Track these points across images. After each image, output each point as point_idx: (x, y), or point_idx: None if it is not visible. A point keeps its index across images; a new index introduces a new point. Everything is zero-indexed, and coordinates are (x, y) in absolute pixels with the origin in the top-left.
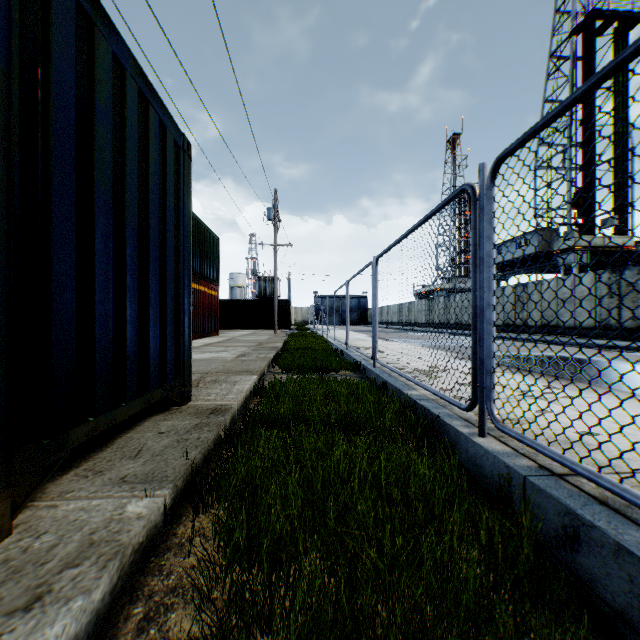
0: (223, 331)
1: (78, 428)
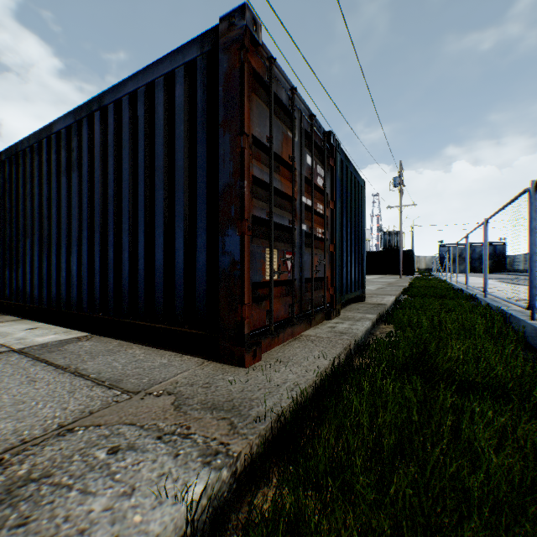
0: None
1: (345, 295)
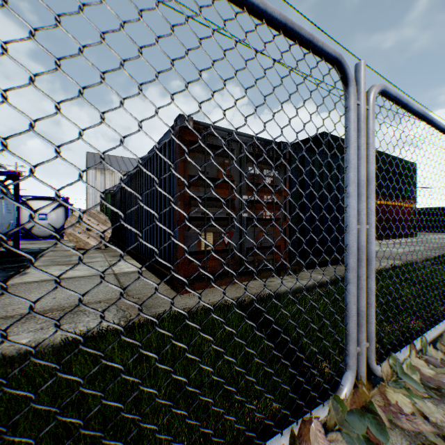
0: (425, 234)
1: (310, 258)
